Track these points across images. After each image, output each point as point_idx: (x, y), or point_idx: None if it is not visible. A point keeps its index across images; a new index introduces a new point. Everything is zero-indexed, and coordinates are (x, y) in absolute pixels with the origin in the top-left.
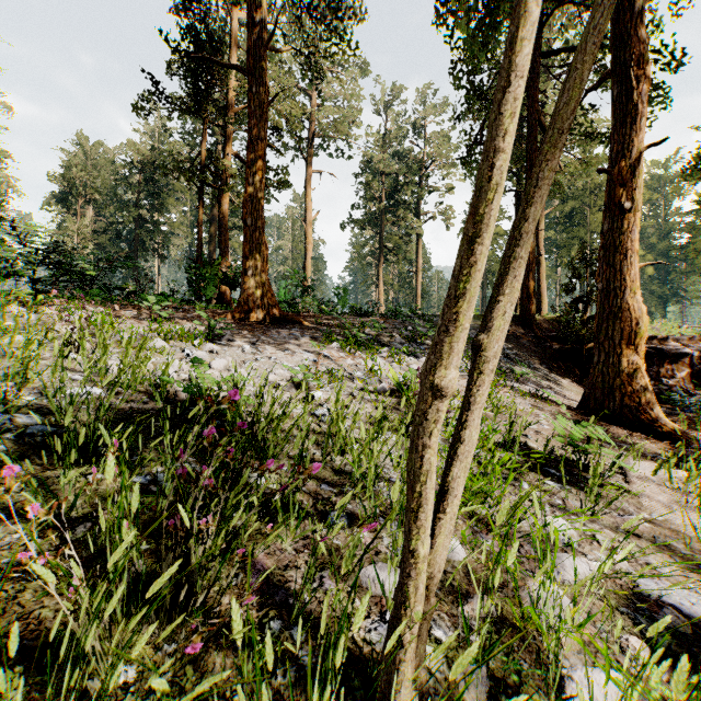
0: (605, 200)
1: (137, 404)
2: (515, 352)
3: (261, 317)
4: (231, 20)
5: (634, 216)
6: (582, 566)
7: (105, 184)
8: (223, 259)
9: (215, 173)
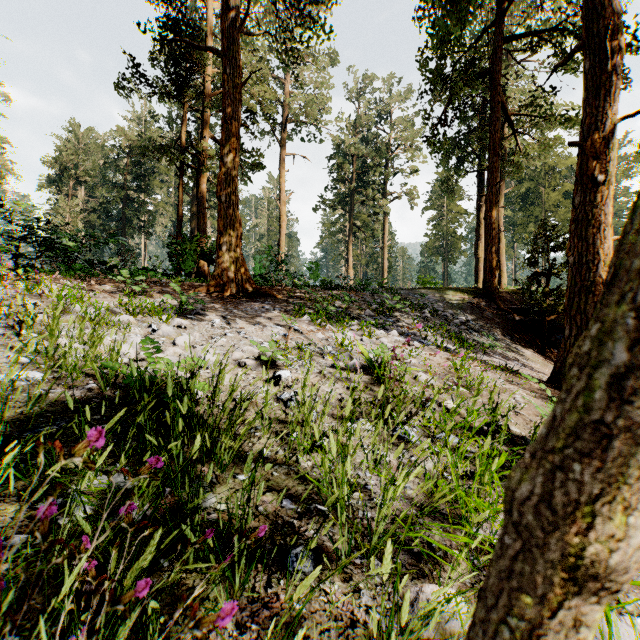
0: (576, 174)
1: (55, 403)
2: (480, 323)
3: (234, 290)
4: (209, 10)
5: (607, 189)
6: (629, 633)
7: (96, 167)
8: (202, 235)
9: (194, 155)
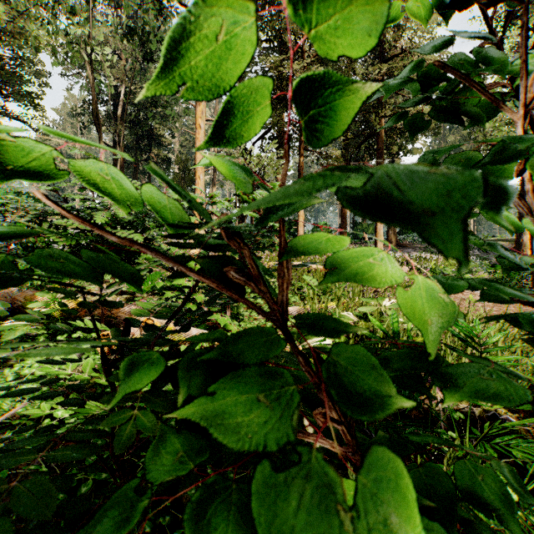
0: None
1: None
2: None
3: (394, 245)
4: None
5: None
6: None
7: None
8: (363, 221)
9: None
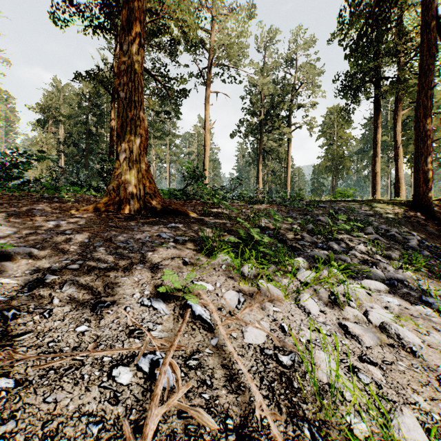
0: None
1: None
2: (432, 244)
3: (135, 207)
4: None
5: None
6: None
7: (71, 112)
8: None
9: None
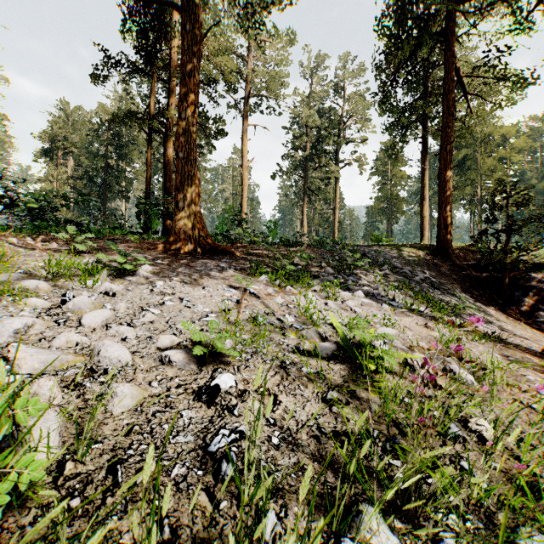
0: None
1: None
2: (438, 280)
3: (192, 247)
4: None
5: None
6: None
7: (83, 140)
8: (168, 196)
9: (161, 121)
